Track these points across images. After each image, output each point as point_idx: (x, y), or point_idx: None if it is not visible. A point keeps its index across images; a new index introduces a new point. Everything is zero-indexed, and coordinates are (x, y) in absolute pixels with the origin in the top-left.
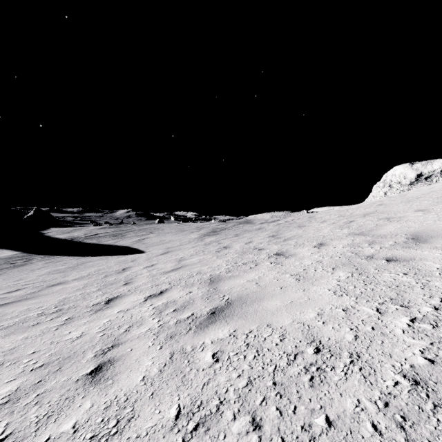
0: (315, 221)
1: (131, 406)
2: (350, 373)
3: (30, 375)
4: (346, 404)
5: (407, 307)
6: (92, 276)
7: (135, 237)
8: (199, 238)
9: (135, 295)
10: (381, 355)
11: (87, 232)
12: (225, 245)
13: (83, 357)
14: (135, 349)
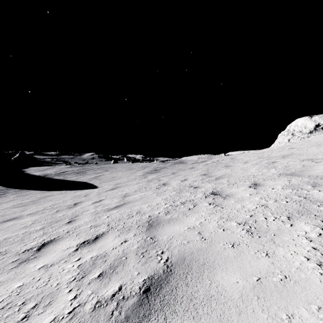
0: (239, 162)
1: None
2: None
3: None
4: None
5: None
6: (46, 211)
7: (93, 174)
8: (143, 175)
9: (70, 239)
10: None
11: (57, 170)
12: (164, 182)
13: None
14: None
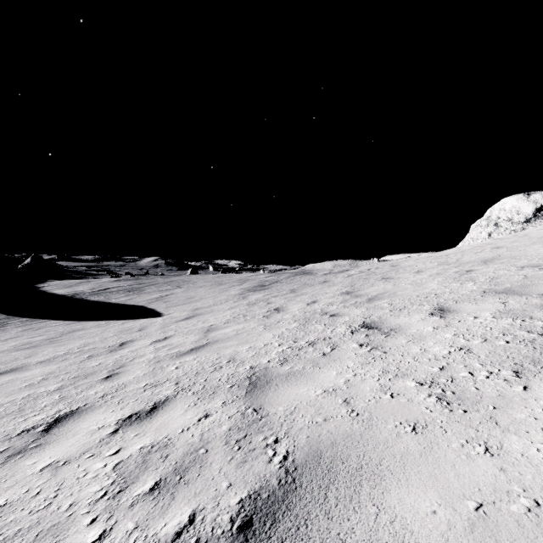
0: (406, 271)
1: None
2: None
3: None
4: None
5: None
6: (70, 356)
7: (156, 292)
8: (241, 295)
9: (106, 410)
10: None
11: (96, 286)
12: (277, 306)
13: None
14: None
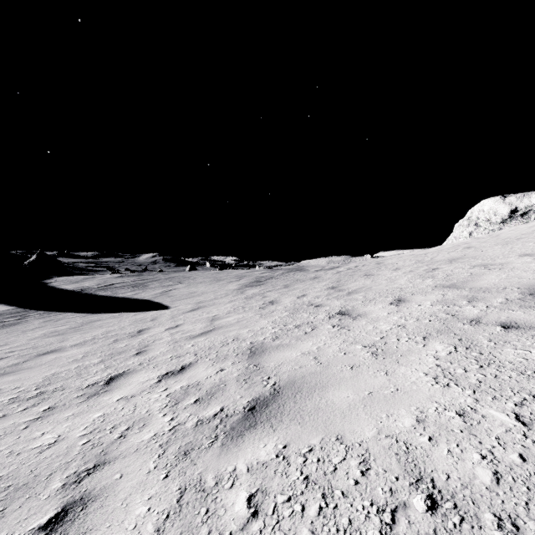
0: (386, 268)
1: None
2: None
3: None
4: None
5: None
6: (98, 341)
7: (160, 288)
8: (239, 290)
9: (146, 371)
10: None
11: (101, 281)
12: (271, 299)
13: (46, 487)
14: (126, 476)
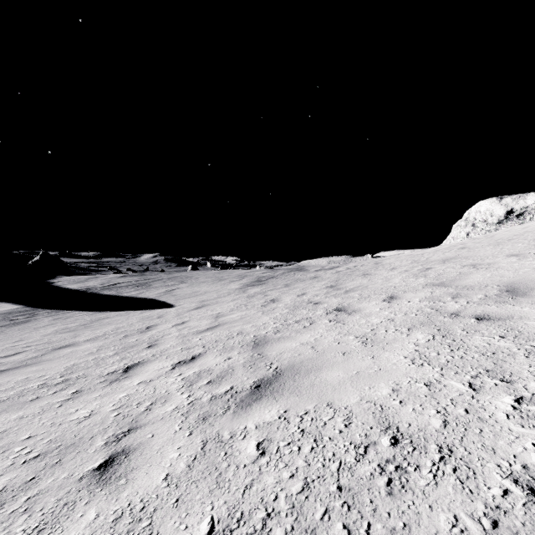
0: (383, 268)
1: (149, 518)
2: (441, 475)
3: (22, 469)
4: (439, 522)
5: (509, 382)
6: (109, 336)
7: (163, 287)
8: (241, 289)
9: (160, 361)
10: (481, 449)
11: (104, 281)
12: (273, 298)
13: (91, 445)
14: (157, 435)
